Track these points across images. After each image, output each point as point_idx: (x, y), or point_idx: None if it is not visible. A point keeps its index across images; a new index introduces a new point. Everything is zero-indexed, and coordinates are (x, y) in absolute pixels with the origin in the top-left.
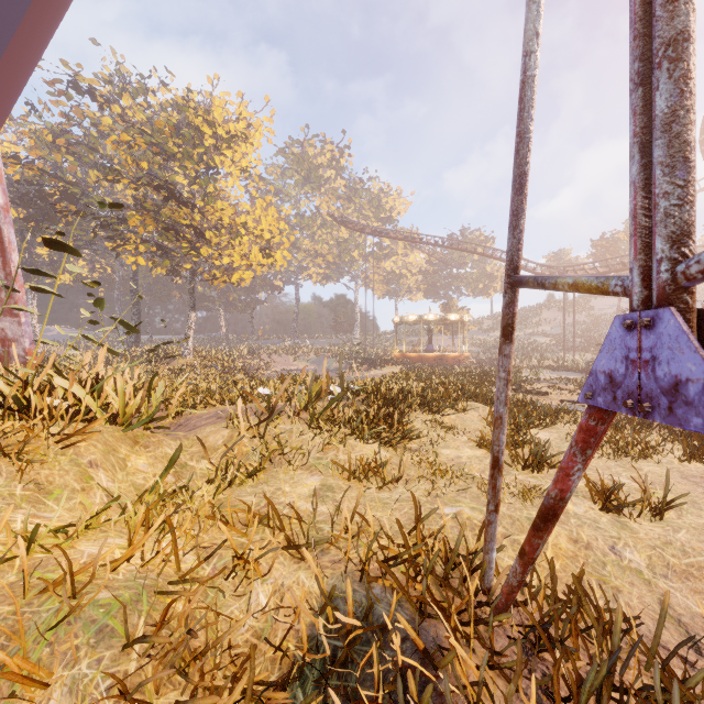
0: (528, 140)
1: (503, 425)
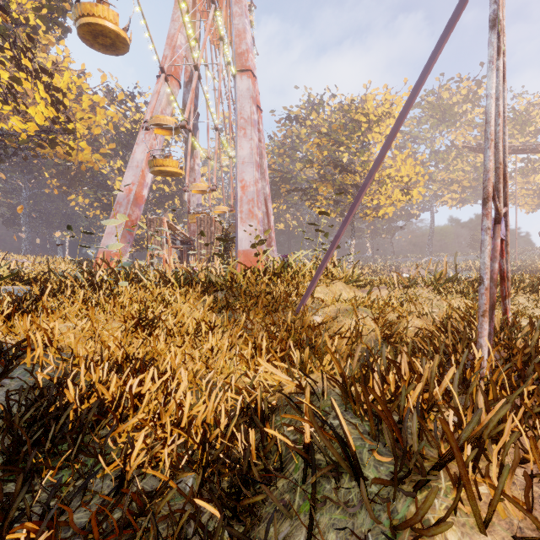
0: (505, 164)
1: (506, 261)
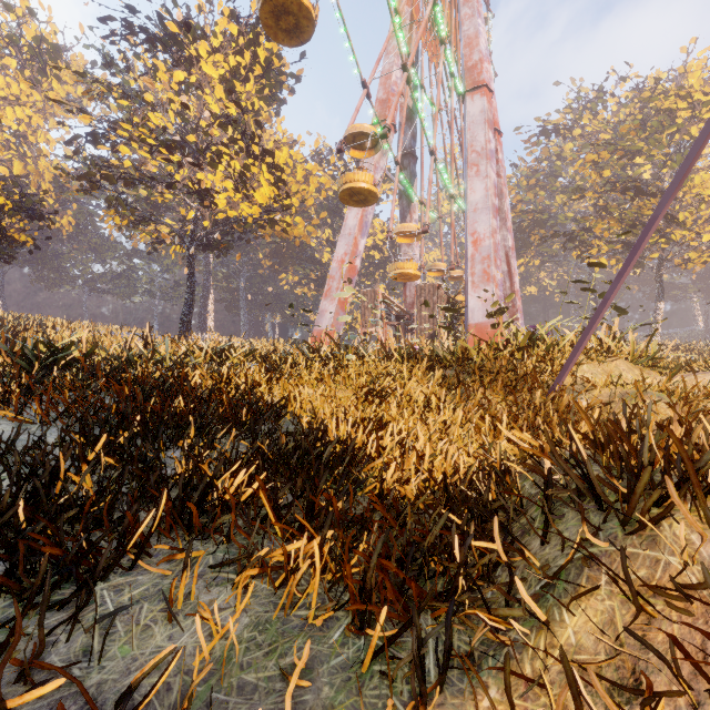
0: None
1: None
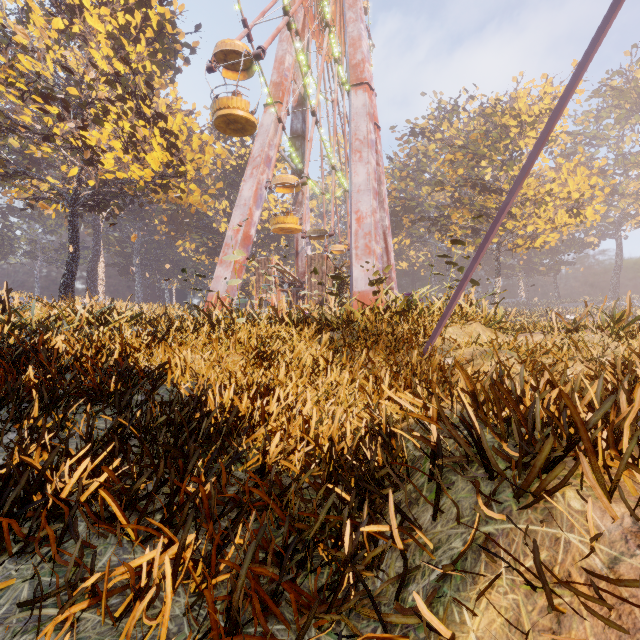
0: None
1: None
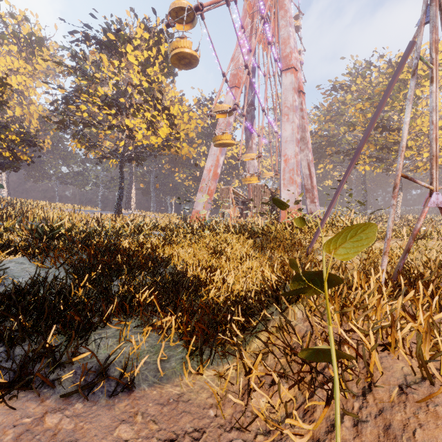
0: None
1: None
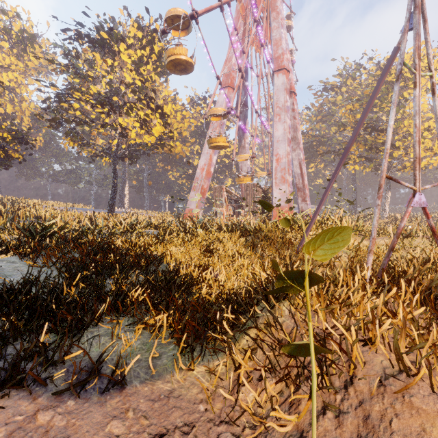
0: None
1: None
